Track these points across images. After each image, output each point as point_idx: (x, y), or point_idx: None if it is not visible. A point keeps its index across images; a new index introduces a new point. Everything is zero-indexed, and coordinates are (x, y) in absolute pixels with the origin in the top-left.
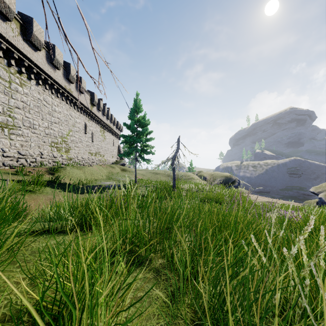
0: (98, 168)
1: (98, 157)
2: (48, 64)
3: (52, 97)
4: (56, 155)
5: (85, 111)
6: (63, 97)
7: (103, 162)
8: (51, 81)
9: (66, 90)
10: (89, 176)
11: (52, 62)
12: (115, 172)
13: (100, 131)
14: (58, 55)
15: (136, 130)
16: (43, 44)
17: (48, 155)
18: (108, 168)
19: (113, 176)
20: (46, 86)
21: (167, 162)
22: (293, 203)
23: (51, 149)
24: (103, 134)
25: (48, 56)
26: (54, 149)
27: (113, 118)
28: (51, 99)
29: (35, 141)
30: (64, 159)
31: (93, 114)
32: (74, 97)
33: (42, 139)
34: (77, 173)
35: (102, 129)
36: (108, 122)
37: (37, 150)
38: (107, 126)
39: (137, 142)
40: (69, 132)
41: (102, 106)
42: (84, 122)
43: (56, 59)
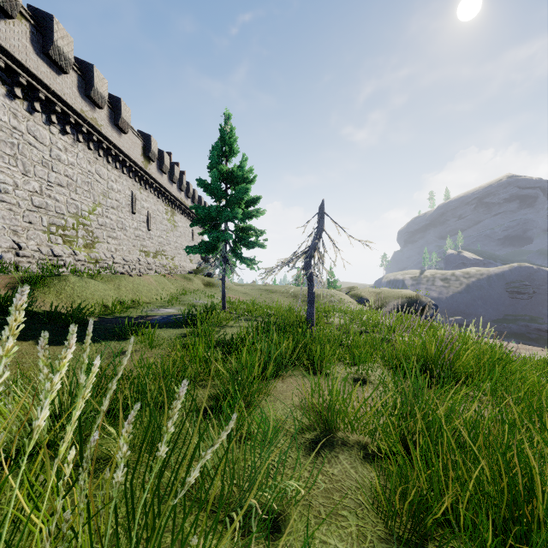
0: (157, 281)
1: (161, 259)
2: (36, 56)
3: (51, 130)
4: (59, 251)
5: (132, 170)
6: (80, 133)
7: (171, 270)
8: (45, 93)
9: (85, 121)
10: (128, 296)
11: (46, 52)
12: (192, 289)
13: (166, 211)
14: (61, 39)
15: (223, 192)
16: (18, 4)
17: (37, 251)
18: (179, 280)
19: (186, 296)
20: (33, 103)
21: (294, 263)
22: (530, 348)
23: (49, 239)
24: (172, 218)
25: (36, 38)
26: (56, 239)
27: (192, 189)
28: (49, 133)
29: (4, 219)
30: (80, 261)
31: (149, 177)
32: (105, 138)
33: (23, 217)
34: (96, 289)
35: (170, 209)
36: (181, 196)
37: (9, 237)
38: (179, 203)
39: (225, 219)
40: (94, 207)
41: (168, 164)
42: (131, 191)
43: (56, 47)
